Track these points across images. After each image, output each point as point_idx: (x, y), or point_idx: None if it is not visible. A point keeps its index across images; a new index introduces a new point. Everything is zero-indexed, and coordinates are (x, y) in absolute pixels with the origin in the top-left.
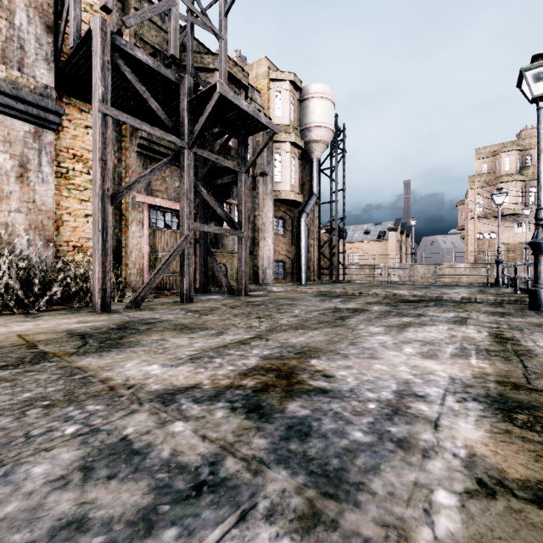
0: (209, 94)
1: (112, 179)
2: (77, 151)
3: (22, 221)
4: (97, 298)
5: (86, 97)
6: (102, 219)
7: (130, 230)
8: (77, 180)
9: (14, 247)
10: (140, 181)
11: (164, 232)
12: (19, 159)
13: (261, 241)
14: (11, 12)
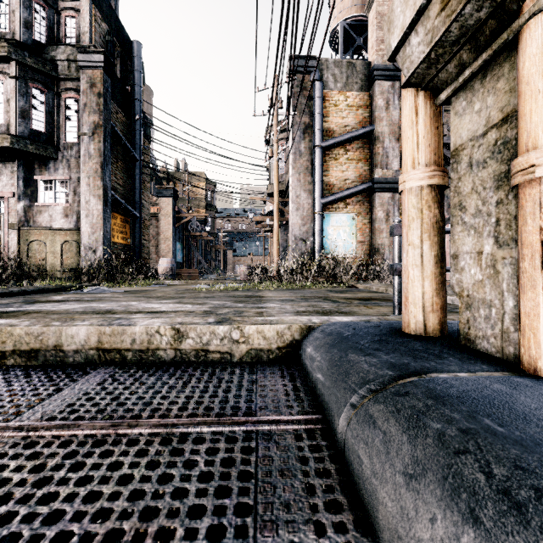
0: None
1: None
2: None
3: (387, 242)
4: None
5: None
6: None
7: None
8: None
9: (384, 255)
10: None
11: None
12: (386, 212)
13: None
14: (383, 142)
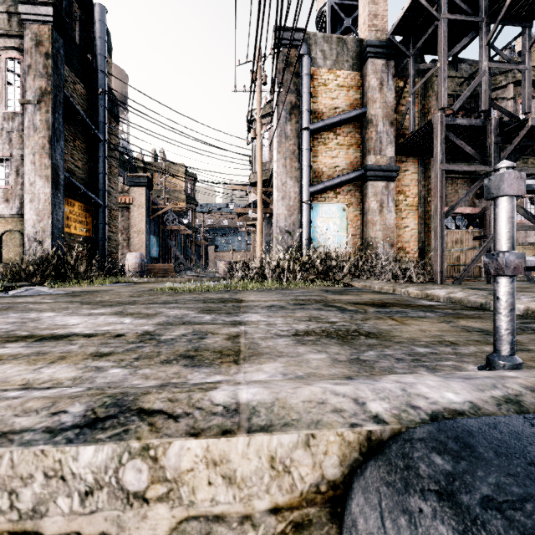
0: (517, 127)
1: (419, 200)
2: (400, 188)
3: (380, 236)
4: (438, 276)
5: (406, 153)
6: (440, 231)
7: (432, 234)
8: (400, 206)
9: (377, 249)
10: (458, 203)
11: (455, 232)
12: (379, 202)
13: None
14: (376, 126)
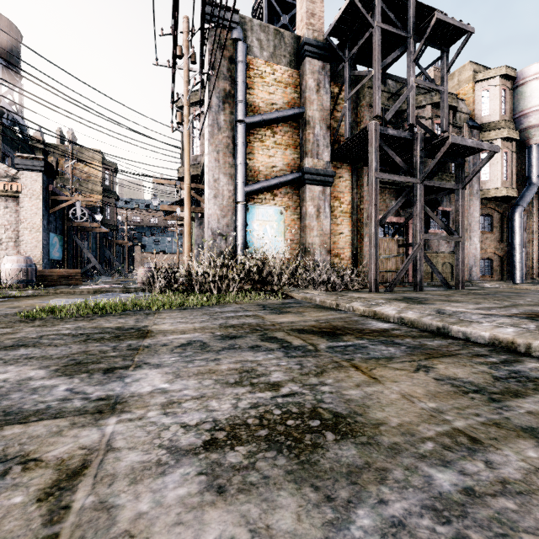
0: (439, 143)
1: (352, 207)
2: (335, 194)
3: (318, 241)
4: (373, 284)
5: (341, 159)
6: (375, 239)
7: (364, 241)
8: (335, 212)
9: (315, 256)
10: (390, 212)
11: (383, 240)
12: (316, 207)
13: (466, 240)
14: (314, 128)
